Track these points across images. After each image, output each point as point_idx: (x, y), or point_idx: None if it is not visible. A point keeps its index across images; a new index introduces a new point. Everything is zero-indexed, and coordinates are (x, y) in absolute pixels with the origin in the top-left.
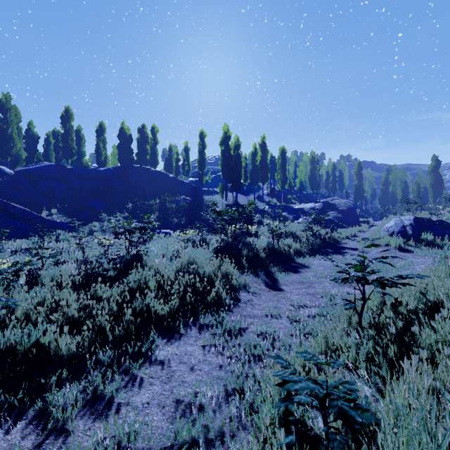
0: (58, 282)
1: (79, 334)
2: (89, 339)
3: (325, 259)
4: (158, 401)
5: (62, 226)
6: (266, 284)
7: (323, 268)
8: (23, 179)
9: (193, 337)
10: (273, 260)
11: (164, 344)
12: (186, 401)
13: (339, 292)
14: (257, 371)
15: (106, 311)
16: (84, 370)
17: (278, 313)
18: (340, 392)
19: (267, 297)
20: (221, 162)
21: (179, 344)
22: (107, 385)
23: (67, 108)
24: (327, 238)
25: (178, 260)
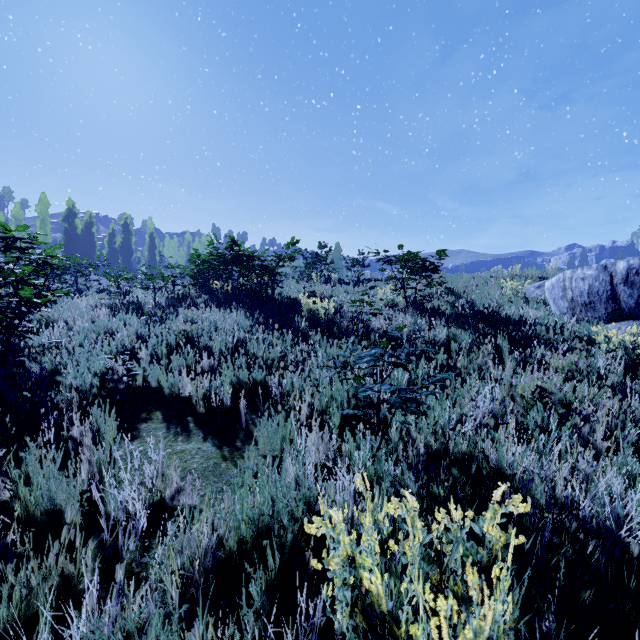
0: None
1: None
2: None
3: None
4: None
5: None
6: None
7: None
8: None
9: None
10: None
11: None
12: None
13: None
14: None
15: None
16: None
17: None
18: None
19: None
20: (63, 240)
21: None
22: None
23: None
24: None
25: None
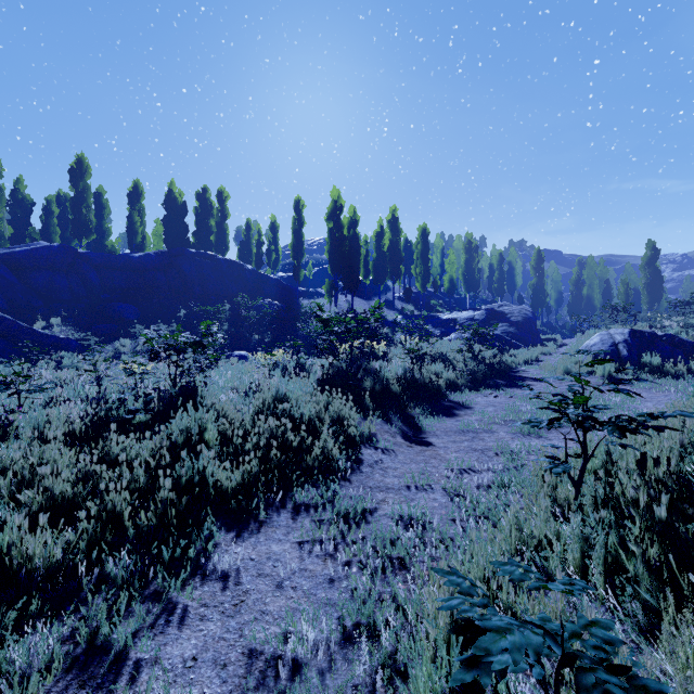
0: (42, 433)
1: (74, 526)
2: (90, 535)
3: (496, 395)
4: (214, 653)
5: (69, 344)
6: (405, 435)
7: (494, 408)
8: (4, 269)
9: (282, 528)
10: (413, 397)
11: (230, 540)
12: (268, 652)
13: (524, 446)
14: (399, 590)
15: (124, 483)
16: (77, 595)
17: (428, 482)
18: (588, 647)
19: (407, 456)
20: (328, 246)
21: (257, 540)
22: (119, 624)
23: (79, 157)
24: (495, 362)
25: (259, 396)
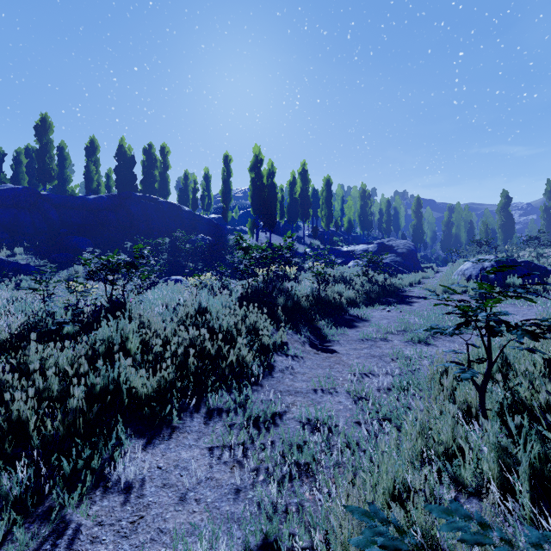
0: None
1: None
2: None
3: (388, 310)
4: None
5: (28, 269)
6: (312, 343)
7: (387, 321)
8: None
9: (193, 433)
10: (319, 312)
11: (139, 448)
12: None
13: (416, 352)
14: (306, 503)
15: (32, 392)
16: None
17: (333, 386)
18: None
19: (314, 362)
20: (250, 192)
21: (168, 446)
22: None
23: (43, 116)
24: (386, 284)
25: (183, 310)
